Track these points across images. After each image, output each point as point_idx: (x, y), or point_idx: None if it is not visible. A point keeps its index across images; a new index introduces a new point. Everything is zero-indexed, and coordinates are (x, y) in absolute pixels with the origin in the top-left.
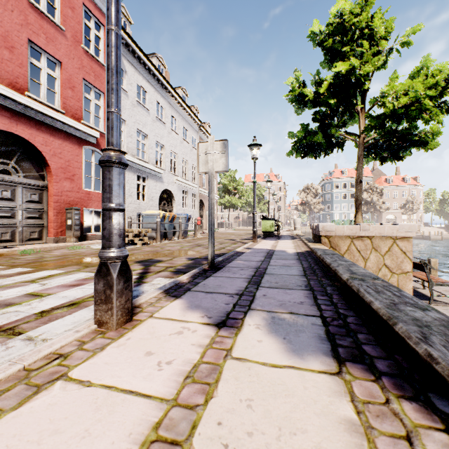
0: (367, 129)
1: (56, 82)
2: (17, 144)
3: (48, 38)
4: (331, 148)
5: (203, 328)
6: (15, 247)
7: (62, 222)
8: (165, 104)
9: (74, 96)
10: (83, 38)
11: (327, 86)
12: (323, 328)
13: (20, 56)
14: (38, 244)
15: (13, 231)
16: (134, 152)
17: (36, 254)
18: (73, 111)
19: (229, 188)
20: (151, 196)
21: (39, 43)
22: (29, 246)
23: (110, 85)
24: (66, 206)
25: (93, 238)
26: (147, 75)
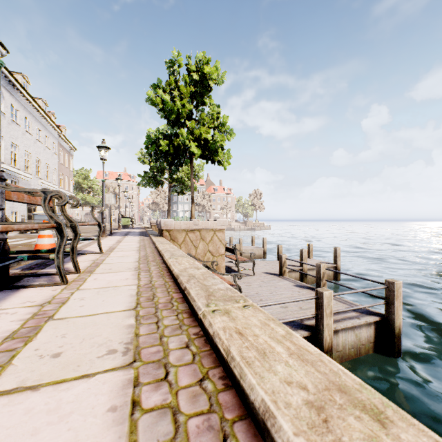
0: (170, 181)
1: None
2: None
3: None
4: (158, 186)
5: (120, 236)
6: None
7: None
8: (32, 118)
9: None
10: None
11: (154, 164)
12: (140, 236)
13: None
14: None
15: None
16: (9, 162)
17: None
18: None
19: (83, 186)
20: None
21: None
22: None
23: (104, 197)
24: None
25: None
26: (19, 97)
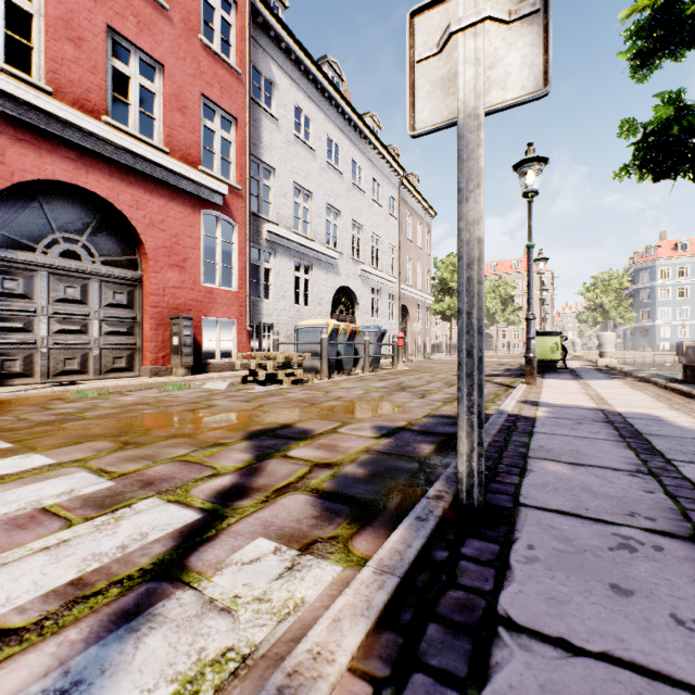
0: None
1: (155, 100)
2: (92, 207)
3: (140, 23)
4: None
5: None
6: (82, 383)
7: (165, 340)
8: (343, 140)
9: (186, 124)
10: (201, 26)
11: None
12: None
13: (93, 54)
14: (125, 378)
15: (85, 355)
16: (289, 223)
17: (96, 399)
18: (183, 149)
19: (450, 285)
20: (318, 297)
21: (126, 32)
22: (104, 382)
23: None
24: (171, 313)
25: (218, 368)
26: (312, 91)
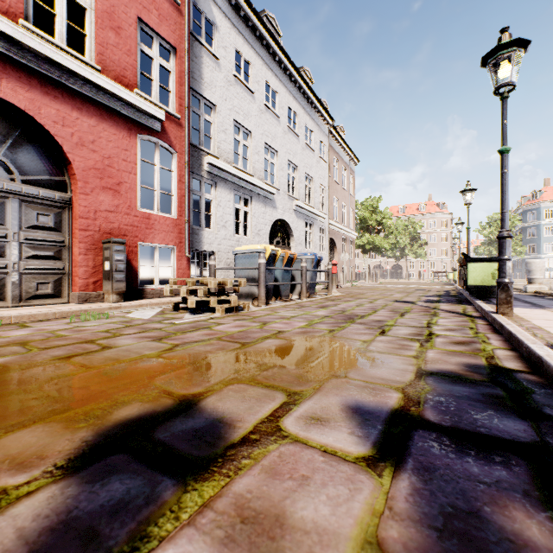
0: None
1: (86, 16)
2: (11, 121)
3: None
4: None
5: None
6: None
7: (97, 265)
8: (279, 87)
9: (120, 44)
10: None
11: None
12: None
13: None
14: (49, 305)
15: (1, 280)
16: (230, 157)
17: None
18: (118, 70)
19: (369, 223)
20: (256, 228)
21: None
22: (16, 310)
23: None
24: (104, 238)
25: (156, 294)
26: (251, 37)
